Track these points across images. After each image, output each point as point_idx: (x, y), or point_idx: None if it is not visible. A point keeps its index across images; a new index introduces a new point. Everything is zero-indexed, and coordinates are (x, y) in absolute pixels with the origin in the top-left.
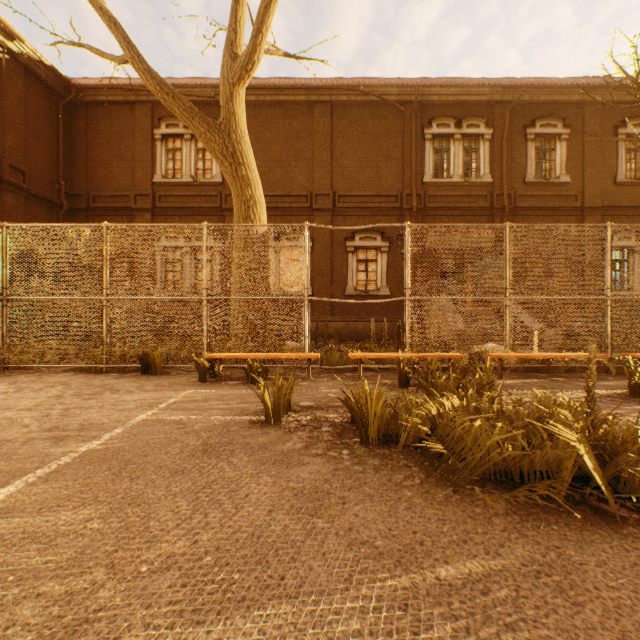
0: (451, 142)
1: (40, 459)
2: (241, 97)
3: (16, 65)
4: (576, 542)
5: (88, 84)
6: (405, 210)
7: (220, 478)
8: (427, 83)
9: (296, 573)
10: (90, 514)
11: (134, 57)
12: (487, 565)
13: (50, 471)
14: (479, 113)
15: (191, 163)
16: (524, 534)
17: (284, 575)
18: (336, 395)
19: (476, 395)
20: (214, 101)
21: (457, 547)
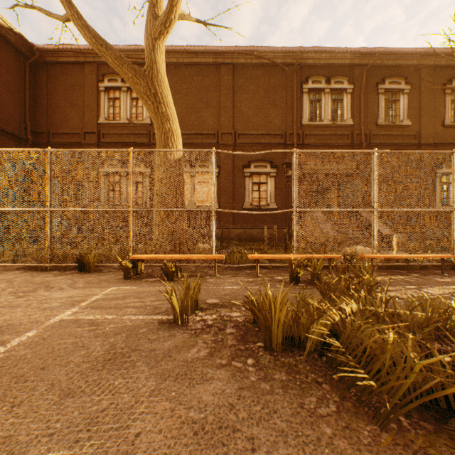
0: (322, 94)
1: None
2: (161, 49)
3: None
4: None
5: (48, 48)
6: (288, 145)
7: (112, 404)
8: (305, 50)
9: None
10: None
11: (74, 14)
12: None
13: None
14: (343, 73)
15: (127, 109)
16: None
17: None
18: (238, 292)
19: (369, 297)
20: (144, 62)
21: None
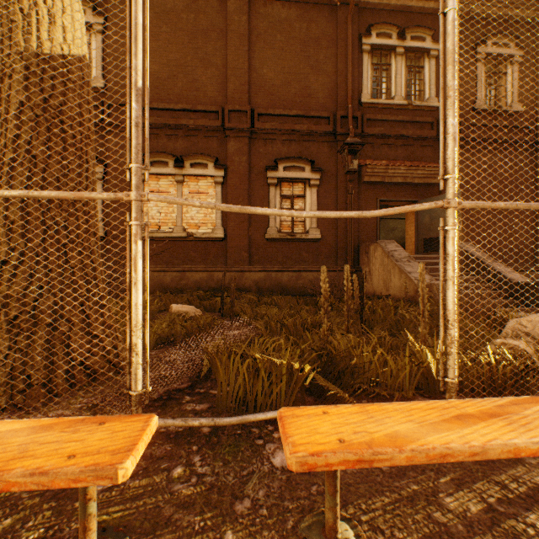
0: (392, 57)
1: None
2: None
3: None
4: None
5: None
6: (339, 135)
7: None
8: None
9: None
10: None
11: None
12: None
13: None
14: (424, 25)
15: None
16: None
17: None
18: None
19: None
20: None
21: None
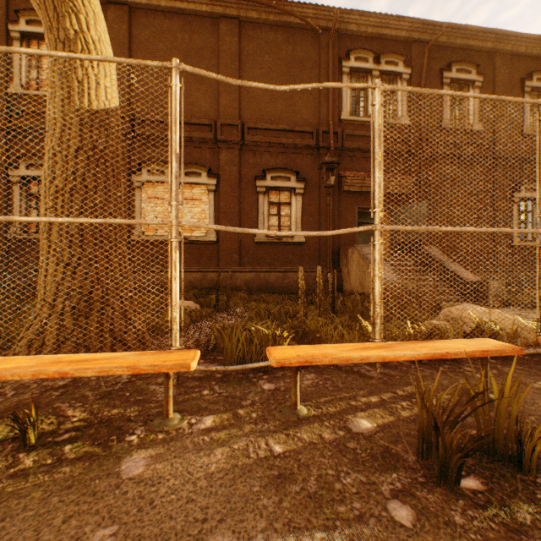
0: (369, 79)
1: None
2: None
3: None
4: None
5: None
6: (322, 148)
7: None
8: (345, 9)
9: None
10: None
11: None
12: None
13: None
14: (397, 51)
15: None
16: None
17: None
18: None
19: None
20: None
21: None
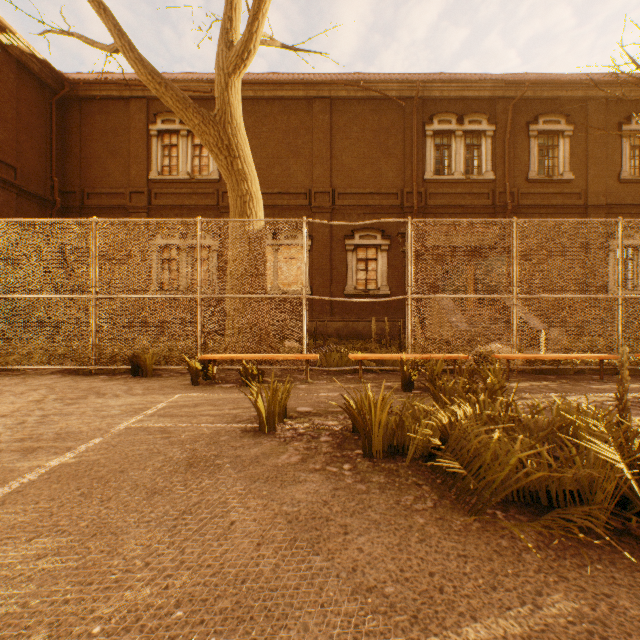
0: (452, 139)
1: (2, 476)
2: (237, 88)
3: (7, 58)
4: (629, 588)
5: (82, 79)
6: (406, 208)
7: (203, 500)
8: (428, 78)
9: (287, 636)
10: (44, 549)
11: (125, 45)
12: (525, 623)
13: (10, 491)
14: (481, 109)
15: (187, 160)
16: (564, 576)
17: (272, 639)
18: (336, 399)
19: (489, 401)
20: (211, 96)
21: (485, 596)
